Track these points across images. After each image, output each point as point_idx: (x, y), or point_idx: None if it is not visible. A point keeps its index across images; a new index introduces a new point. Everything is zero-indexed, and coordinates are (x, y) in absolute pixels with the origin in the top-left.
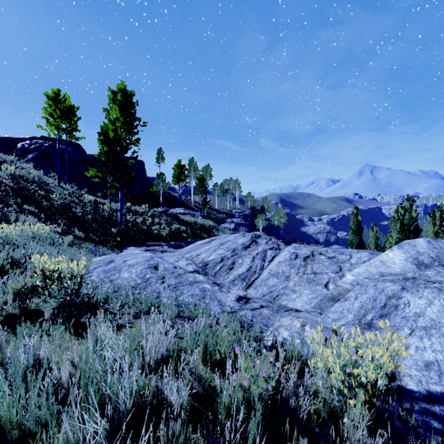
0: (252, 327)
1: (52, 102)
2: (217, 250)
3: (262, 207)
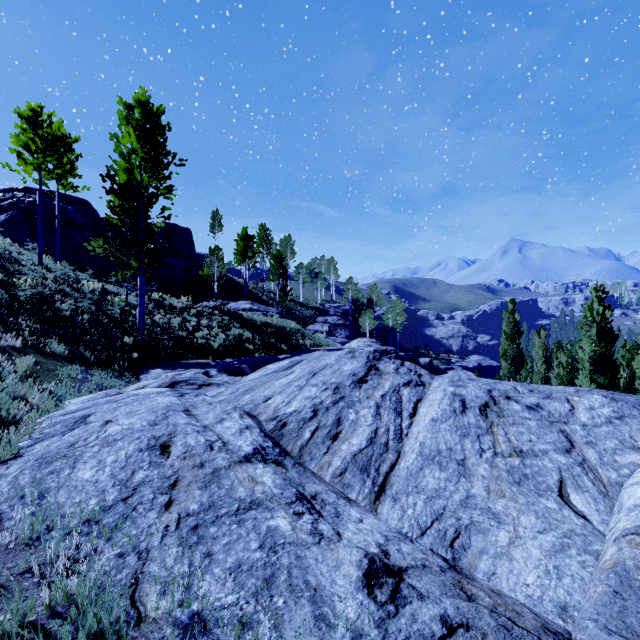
0: None
1: (27, 125)
2: (304, 389)
3: (370, 300)
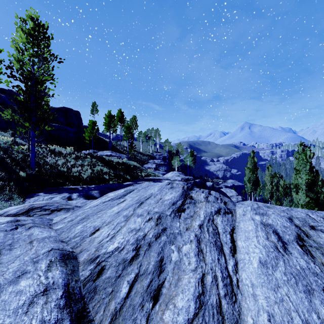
0: None
1: None
2: (130, 220)
3: (177, 151)
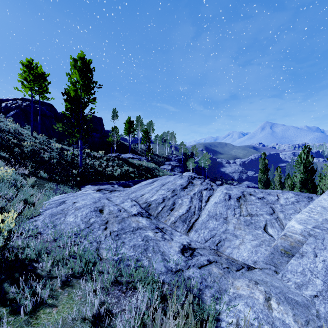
0: (202, 295)
1: (26, 68)
2: (159, 191)
3: (192, 153)
